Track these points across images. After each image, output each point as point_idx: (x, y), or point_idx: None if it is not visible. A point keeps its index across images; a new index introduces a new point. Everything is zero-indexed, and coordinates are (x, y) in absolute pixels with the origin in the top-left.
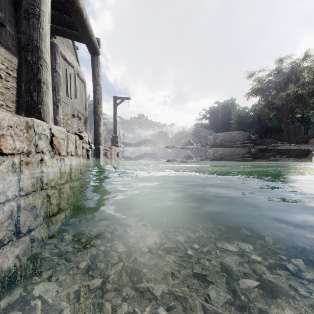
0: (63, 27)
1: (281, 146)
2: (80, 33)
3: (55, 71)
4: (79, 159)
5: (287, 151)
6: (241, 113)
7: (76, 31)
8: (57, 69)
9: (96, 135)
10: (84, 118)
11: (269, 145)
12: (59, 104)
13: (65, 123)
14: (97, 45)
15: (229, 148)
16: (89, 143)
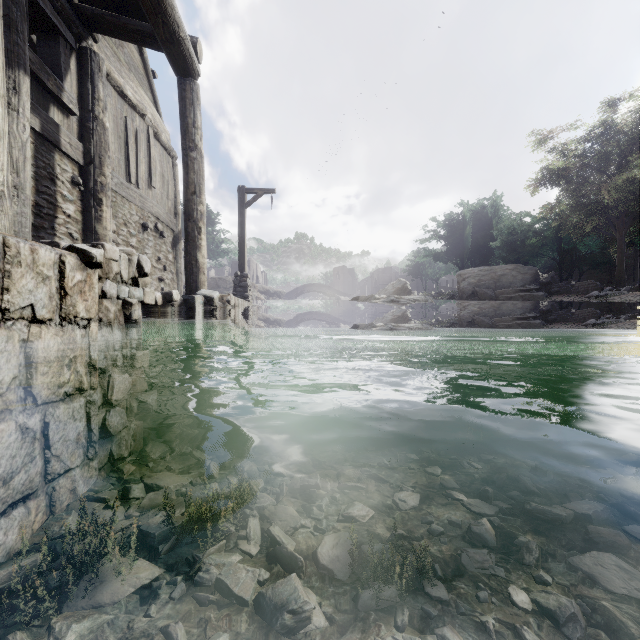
0: (110, 11)
1: (613, 296)
2: (146, 13)
3: (93, 117)
4: (81, 332)
5: (633, 307)
6: (516, 226)
7: (141, 19)
8: (98, 114)
9: (191, 270)
10: (173, 234)
11: (582, 294)
12: (104, 196)
13: (124, 244)
14: (191, 50)
15: (491, 301)
16: (134, 281)
